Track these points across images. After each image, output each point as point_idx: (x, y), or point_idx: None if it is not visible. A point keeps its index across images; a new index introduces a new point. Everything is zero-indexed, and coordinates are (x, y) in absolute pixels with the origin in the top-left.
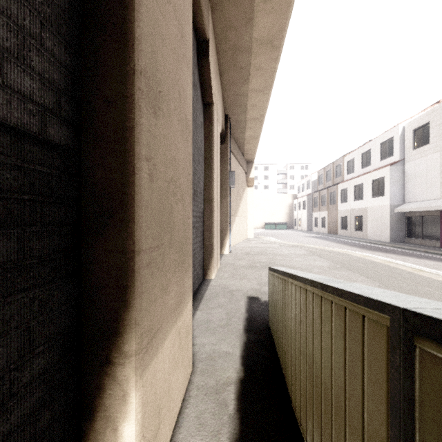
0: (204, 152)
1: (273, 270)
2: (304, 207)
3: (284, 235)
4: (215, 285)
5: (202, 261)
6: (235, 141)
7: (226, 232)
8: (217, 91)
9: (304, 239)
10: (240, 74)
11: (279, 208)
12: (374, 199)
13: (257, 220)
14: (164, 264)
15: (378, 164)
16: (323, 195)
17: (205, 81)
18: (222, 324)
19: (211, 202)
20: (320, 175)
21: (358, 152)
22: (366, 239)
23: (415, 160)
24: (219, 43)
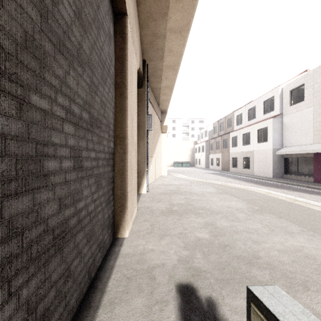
0: (115, 75)
1: None
2: (203, 150)
3: (189, 172)
4: (127, 254)
5: (111, 217)
6: (152, 91)
7: (144, 172)
8: (134, 15)
9: (206, 175)
10: (159, 5)
11: (184, 151)
12: (259, 144)
13: (168, 160)
14: None
15: (261, 117)
16: (218, 141)
17: None
18: None
19: (124, 139)
20: (215, 126)
21: (245, 109)
22: (253, 175)
23: (292, 114)
24: None
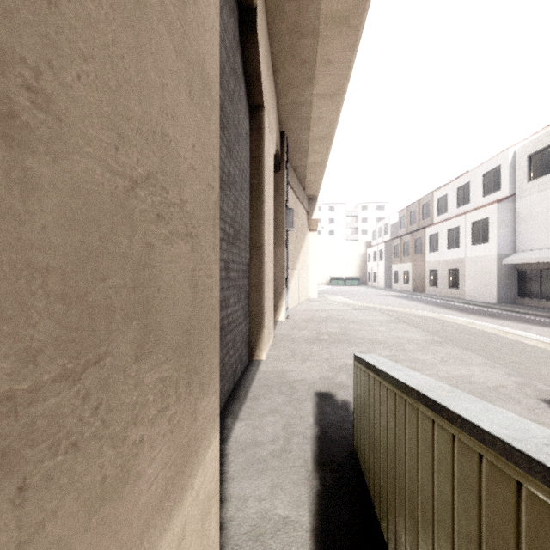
0: (251, 177)
1: (367, 365)
2: (381, 258)
3: (356, 294)
4: (266, 371)
5: (247, 335)
6: (293, 170)
7: (282, 291)
8: (270, 93)
9: (382, 299)
10: (302, 72)
11: (348, 259)
12: (475, 247)
13: (320, 274)
14: (113, 413)
15: (479, 201)
16: (406, 242)
17: (252, 72)
18: (276, 450)
19: (261, 248)
20: (401, 217)
21: (453, 187)
22: (464, 300)
23: (531, 195)
24: (272, 21)
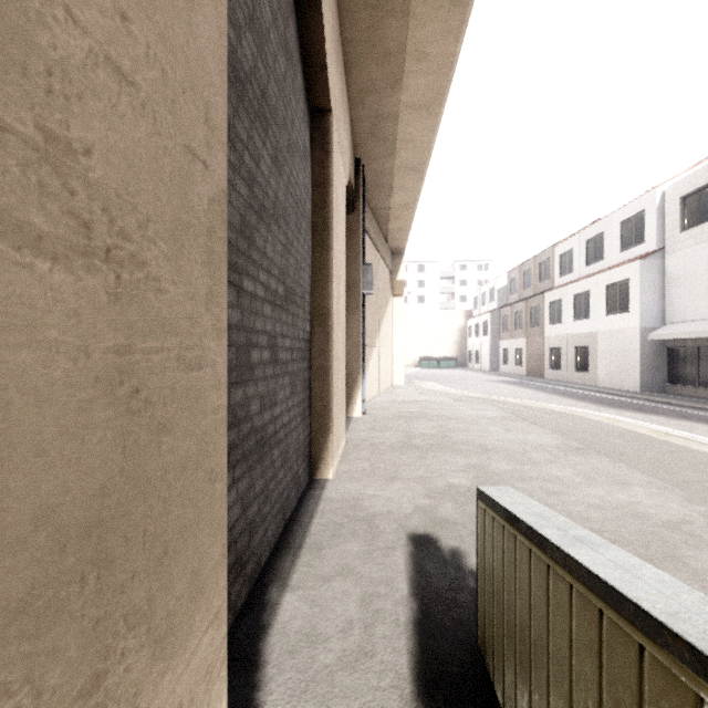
0: (313, 212)
1: (512, 518)
2: (486, 332)
3: (454, 379)
4: (334, 498)
5: (306, 443)
6: (372, 214)
7: (358, 376)
8: (340, 97)
9: (489, 386)
10: (385, 69)
11: (443, 334)
12: (611, 317)
13: (407, 353)
14: None
15: (616, 257)
16: (518, 312)
17: (313, 55)
18: (349, 652)
19: (327, 317)
20: (512, 279)
21: (580, 239)
22: (596, 387)
23: (685, 249)
24: None
